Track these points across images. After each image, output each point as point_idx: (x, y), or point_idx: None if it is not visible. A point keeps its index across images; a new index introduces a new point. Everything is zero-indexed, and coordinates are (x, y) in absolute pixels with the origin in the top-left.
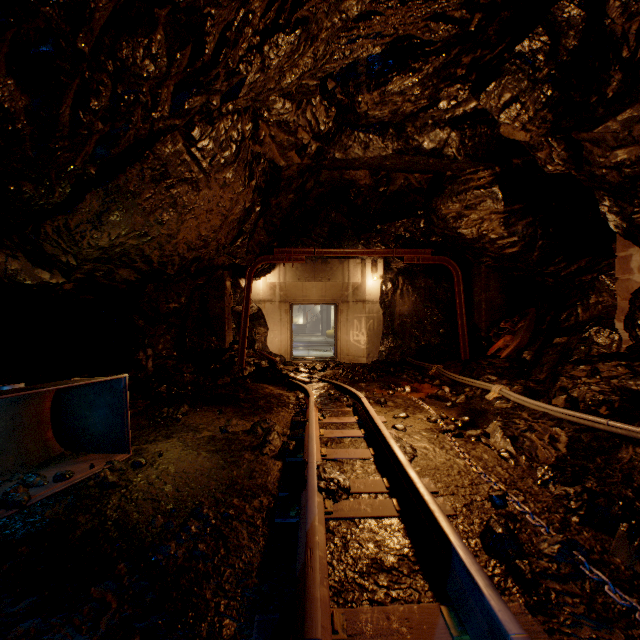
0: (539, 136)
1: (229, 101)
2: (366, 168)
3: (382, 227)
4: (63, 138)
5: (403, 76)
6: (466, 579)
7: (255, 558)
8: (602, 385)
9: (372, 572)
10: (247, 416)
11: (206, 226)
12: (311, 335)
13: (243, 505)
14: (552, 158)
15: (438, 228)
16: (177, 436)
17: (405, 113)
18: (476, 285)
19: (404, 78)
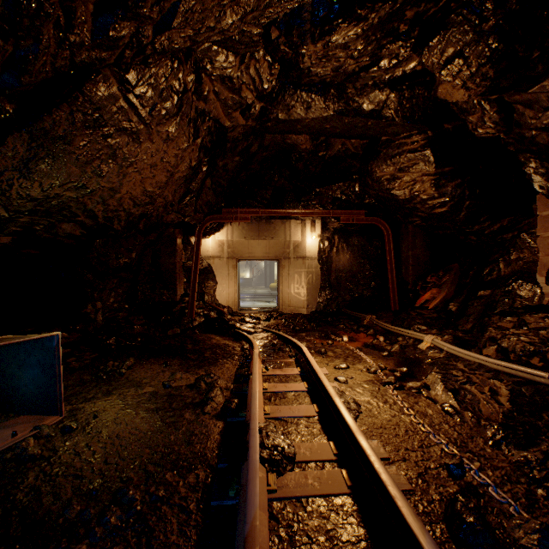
0: (477, 95)
1: (162, 32)
2: (307, 132)
3: (320, 190)
4: None
5: (348, 24)
6: None
7: None
8: (531, 336)
9: None
10: (192, 369)
11: (151, 182)
12: (257, 288)
13: (176, 481)
14: (484, 121)
15: (373, 190)
16: (118, 393)
17: (347, 72)
18: (404, 243)
19: (349, 27)
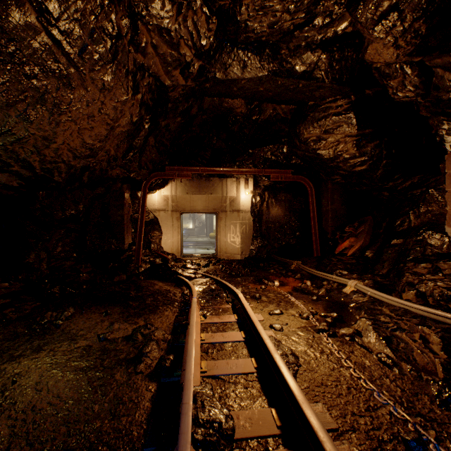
0: (405, 55)
1: None
2: (242, 96)
3: (253, 151)
4: None
5: None
6: None
7: None
8: (447, 282)
9: None
10: (131, 317)
11: (90, 134)
12: (198, 236)
13: None
14: (404, 85)
15: (300, 150)
16: (49, 348)
17: (282, 29)
18: (324, 199)
19: None
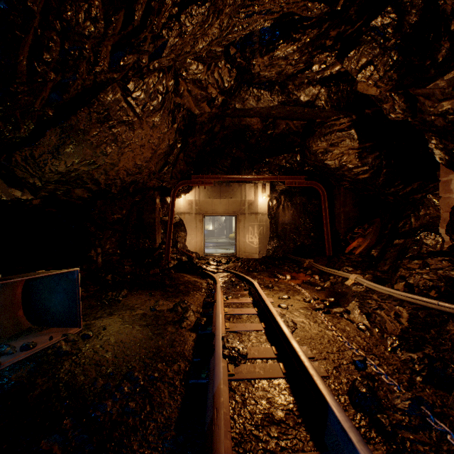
0: (386, 91)
1: (155, 60)
2: (258, 116)
3: (269, 160)
4: (22, 84)
5: (287, 44)
6: (340, 433)
7: (173, 413)
8: (431, 274)
9: (265, 425)
10: (170, 298)
11: (140, 157)
12: (218, 238)
13: (165, 369)
14: (394, 108)
15: (310, 160)
16: (118, 313)
17: (287, 74)
18: (337, 202)
19: (287, 46)
